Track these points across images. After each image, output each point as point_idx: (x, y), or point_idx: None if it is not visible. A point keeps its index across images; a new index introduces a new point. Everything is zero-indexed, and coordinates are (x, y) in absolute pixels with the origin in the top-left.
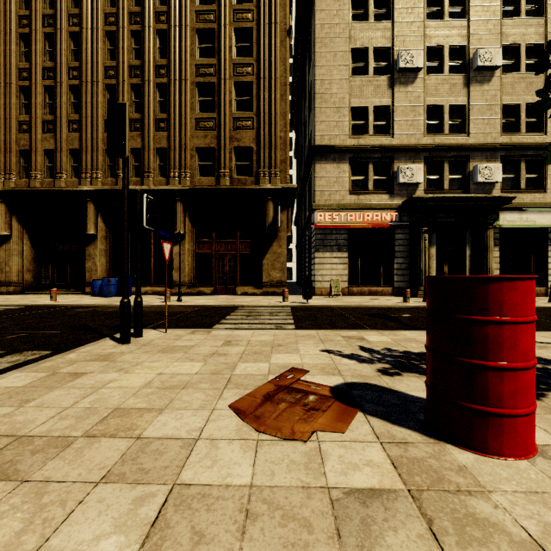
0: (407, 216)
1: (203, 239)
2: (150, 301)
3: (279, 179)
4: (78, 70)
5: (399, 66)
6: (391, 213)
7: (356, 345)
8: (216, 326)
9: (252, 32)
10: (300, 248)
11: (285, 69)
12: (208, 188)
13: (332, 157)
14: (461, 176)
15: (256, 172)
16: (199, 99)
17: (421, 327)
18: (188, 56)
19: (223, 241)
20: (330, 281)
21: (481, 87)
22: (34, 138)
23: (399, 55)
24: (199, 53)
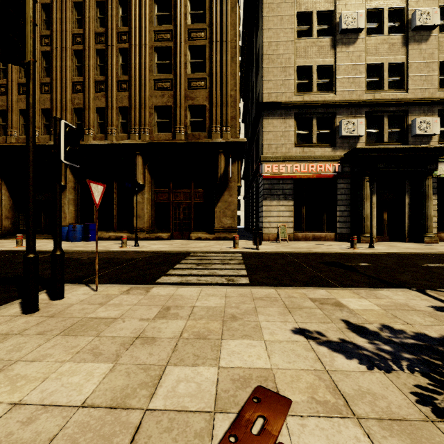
0: (349, 167)
1: (161, 189)
2: (108, 246)
3: (230, 134)
4: (49, 37)
5: (342, 27)
6: (334, 164)
7: (339, 319)
8: (160, 279)
9: (205, 0)
10: (247, 198)
11: (235, 33)
12: (165, 143)
13: (279, 113)
14: (399, 130)
15: (209, 128)
16: (157, 62)
17: (394, 282)
18: (147, 23)
19: (179, 191)
20: (276, 228)
21: (419, 46)
22: (10, 99)
23: (341, 17)
24: (157, 21)
